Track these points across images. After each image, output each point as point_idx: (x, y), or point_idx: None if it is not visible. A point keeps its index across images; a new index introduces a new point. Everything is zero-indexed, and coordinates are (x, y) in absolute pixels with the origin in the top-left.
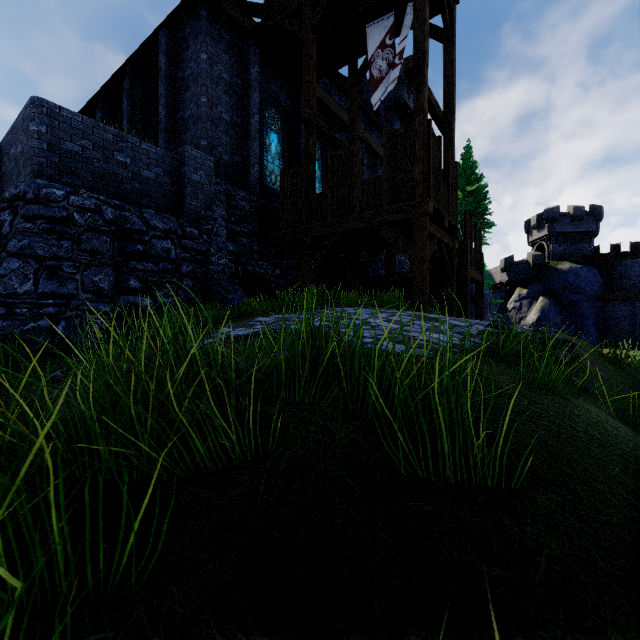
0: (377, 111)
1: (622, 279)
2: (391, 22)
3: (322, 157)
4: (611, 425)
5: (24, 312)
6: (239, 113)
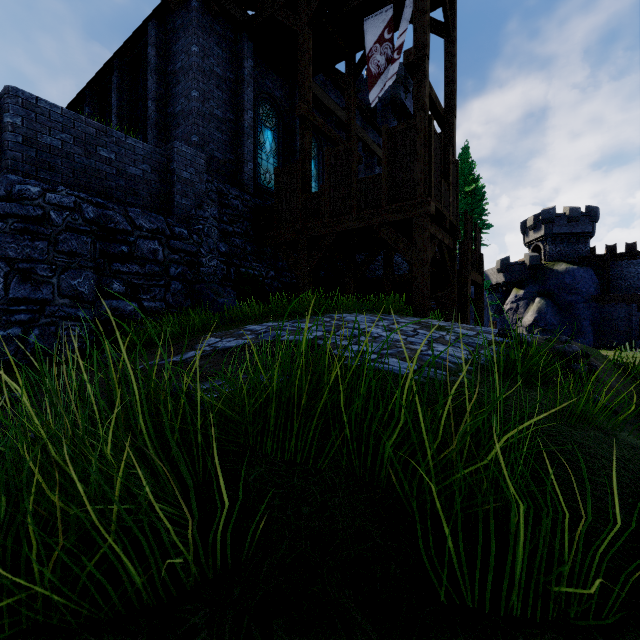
0: (374, 110)
1: (618, 280)
2: (390, 15)
3: (318, 155)
4: None
5: None
6: (232, 109)
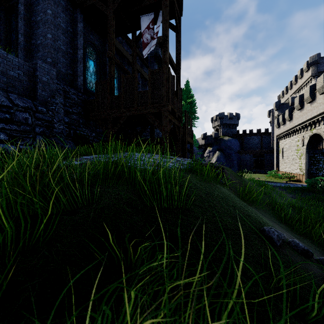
0: (146, 58)
1: (246, 144)
2: (152, 17)
3: (118, 77)
4: (228, 193)
5: None
6: (71, 47)
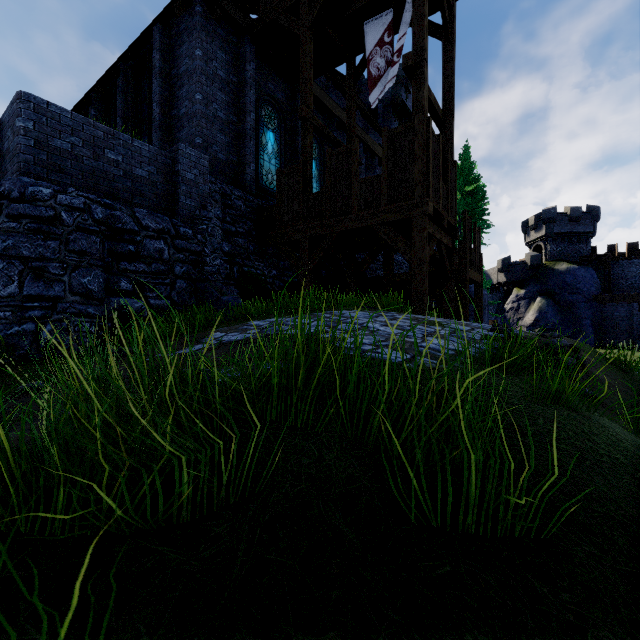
0: (375, 111)
1: (619, 280)
2: (389, 19)
3: (319, 156)
4: (631, 443)
5: (8, 315)
6: (235, 111)
